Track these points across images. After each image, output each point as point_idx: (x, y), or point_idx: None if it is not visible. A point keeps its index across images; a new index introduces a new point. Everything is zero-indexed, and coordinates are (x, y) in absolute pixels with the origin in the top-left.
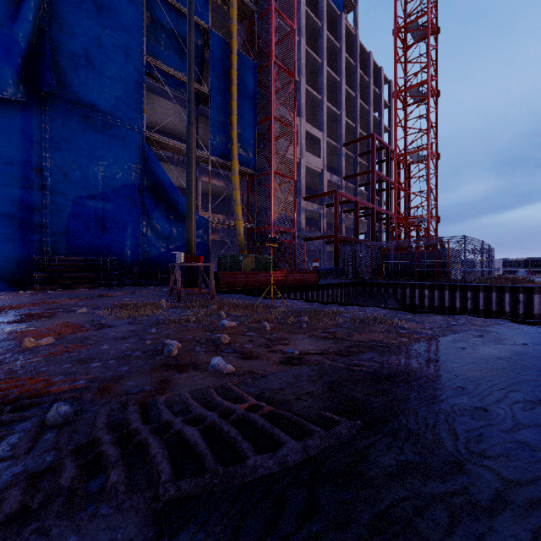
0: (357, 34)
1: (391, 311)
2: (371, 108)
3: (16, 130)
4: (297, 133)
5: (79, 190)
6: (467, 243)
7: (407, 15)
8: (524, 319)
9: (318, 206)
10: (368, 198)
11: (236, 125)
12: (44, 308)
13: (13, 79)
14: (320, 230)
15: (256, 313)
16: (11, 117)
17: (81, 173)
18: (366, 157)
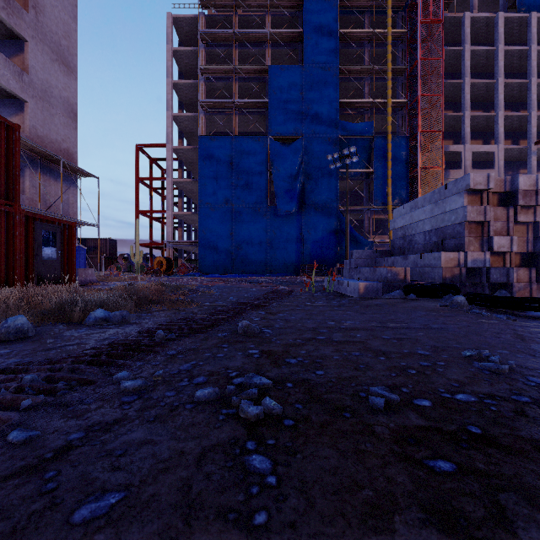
0: None
1: None
2: None
3: (296, 221)
4: (461, 158)
5: (314, 238)
6: None
7: None
8: None
9: None
10: None
11: (390, 184)
12: (304, 278)
13: (295, 205)
14: None
15: None
16: (294, 217)
17: (314, 231)
18: None
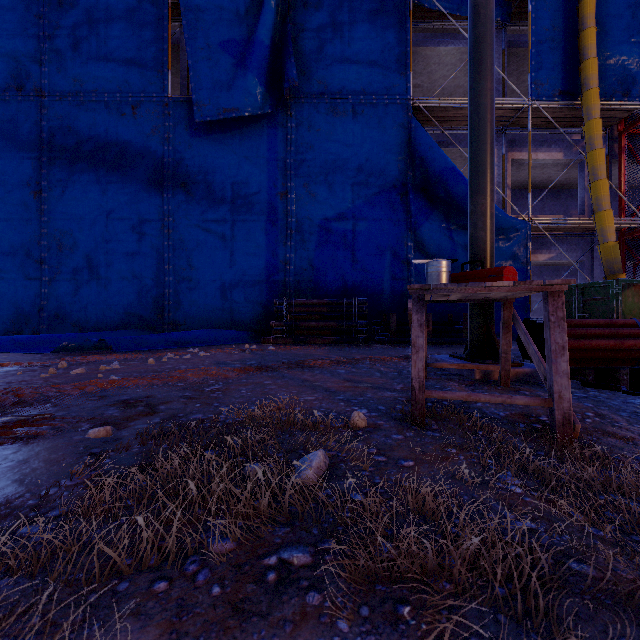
0: None
1: None
2: None
3: (263, 152)
4: None
5: (325, 210)
6: None
7: None
8: None
9: None
10: None
11: (593, 16)
12: (122, 397)
13: (257, 90)
14: None
15: None
16: (258, 138)
17: (327, 187)
18: None
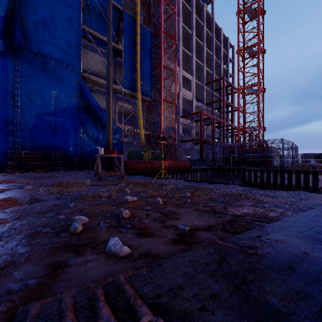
0: (213, 17)
1: (246, 188)
2: (222, 62)
3: None
4: (177, 76)
5: (39, 109)
6: (284, 143)
7: (245, 3)
8: (321, 191)
9: (190, 121)
10: (220, 116)
11: (139, 70)
12: (3, 186)
13: None
14: (191, 136)
15: (152, 189)
16: None
17: (40, 98)
18: (218, 92)
